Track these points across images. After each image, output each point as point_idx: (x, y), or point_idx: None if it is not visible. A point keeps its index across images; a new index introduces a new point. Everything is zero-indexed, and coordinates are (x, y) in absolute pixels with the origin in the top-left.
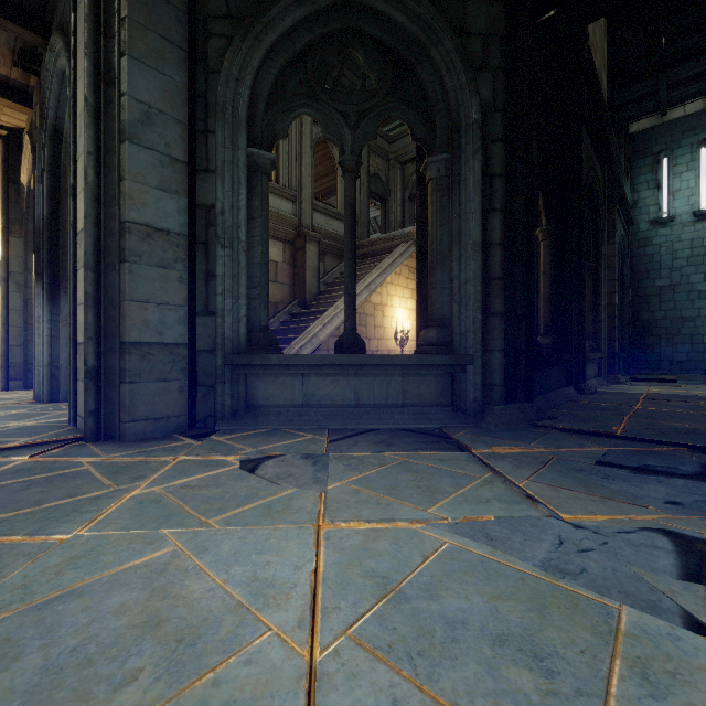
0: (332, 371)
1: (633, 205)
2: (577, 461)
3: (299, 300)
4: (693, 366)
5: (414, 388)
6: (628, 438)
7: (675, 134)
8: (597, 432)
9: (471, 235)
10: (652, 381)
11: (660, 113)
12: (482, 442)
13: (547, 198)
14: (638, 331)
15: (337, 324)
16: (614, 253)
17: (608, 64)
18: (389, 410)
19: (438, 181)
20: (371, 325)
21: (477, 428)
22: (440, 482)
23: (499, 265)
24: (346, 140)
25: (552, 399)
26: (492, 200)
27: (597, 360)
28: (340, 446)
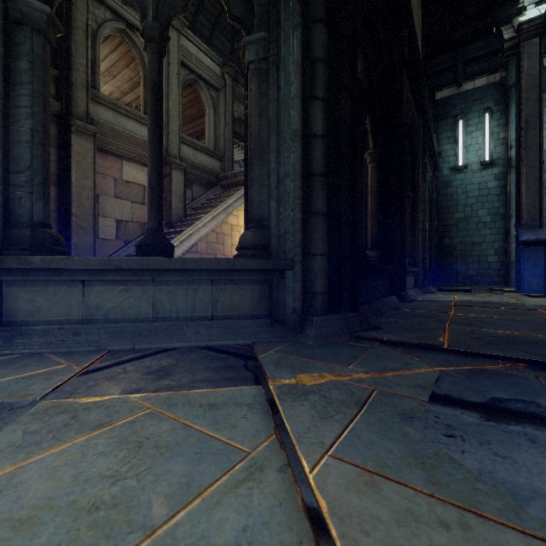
0: (121, 277)
1: (438, 155)
2: (405, 396)
3: (166, 221)
4: (480, 280)
5: (226, 298)
6: (457, 352)
7: (468, 101)
8: (423, 345)
9: (290, 124)
10: (453, 291)
11: (457, 85)
12: (288, 367)
13: (374, 123)
14: (441, 253)
15: (194, 241)
16: (426, 189)
17: (422, 32)
18: (195, 324)
19: (256, 64)
20: (228, 244)
21: (293, 343)
22: (158, 480)
23: (321, 159)
24: (148, 5)
25: (377, 307)
26: (314, 86)
27: (414, 273)
28: (86, 381)
